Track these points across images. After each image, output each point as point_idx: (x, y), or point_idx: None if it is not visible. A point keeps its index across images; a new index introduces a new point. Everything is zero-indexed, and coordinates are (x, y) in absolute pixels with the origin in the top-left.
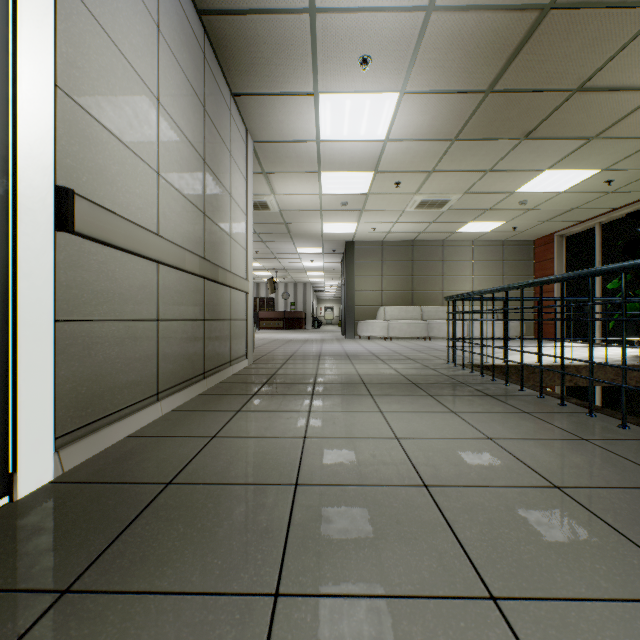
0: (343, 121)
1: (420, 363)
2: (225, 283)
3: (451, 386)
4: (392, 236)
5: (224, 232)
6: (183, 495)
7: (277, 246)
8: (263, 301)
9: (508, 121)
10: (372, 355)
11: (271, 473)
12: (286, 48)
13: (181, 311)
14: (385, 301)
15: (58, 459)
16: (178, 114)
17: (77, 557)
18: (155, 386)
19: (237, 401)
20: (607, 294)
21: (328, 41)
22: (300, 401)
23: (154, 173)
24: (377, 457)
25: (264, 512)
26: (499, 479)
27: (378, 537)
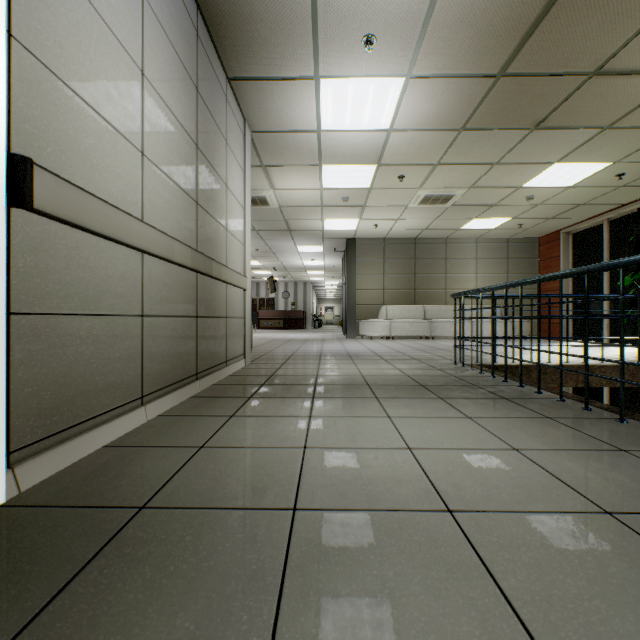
0: (345, 109)
1: (426, 363)
2: (220, 278)
3: (462, 388)
4: (394, 233)
5: (219, 224)
6: (157, 524)
7: (277, 244)
8: (263, 300)
9: (519, 109)
10: (375, 355)
11: (265, 493)
12: (285, 26)
13: (170, 307)
14: (387, 300)
15: (12, 477)
16: (166, 91)
17: (6, 618)
18: (139, 389)
19: (231, 405)
20: (616, 292)
21: (330, 18)
22: (300, 405)
23: (138, 153)
24: (389, 473)
25: (254, 548)
26: (536, 502)
27: (398, 586)
